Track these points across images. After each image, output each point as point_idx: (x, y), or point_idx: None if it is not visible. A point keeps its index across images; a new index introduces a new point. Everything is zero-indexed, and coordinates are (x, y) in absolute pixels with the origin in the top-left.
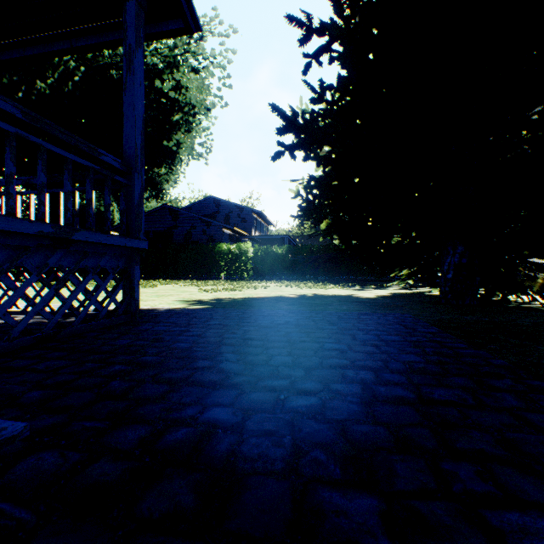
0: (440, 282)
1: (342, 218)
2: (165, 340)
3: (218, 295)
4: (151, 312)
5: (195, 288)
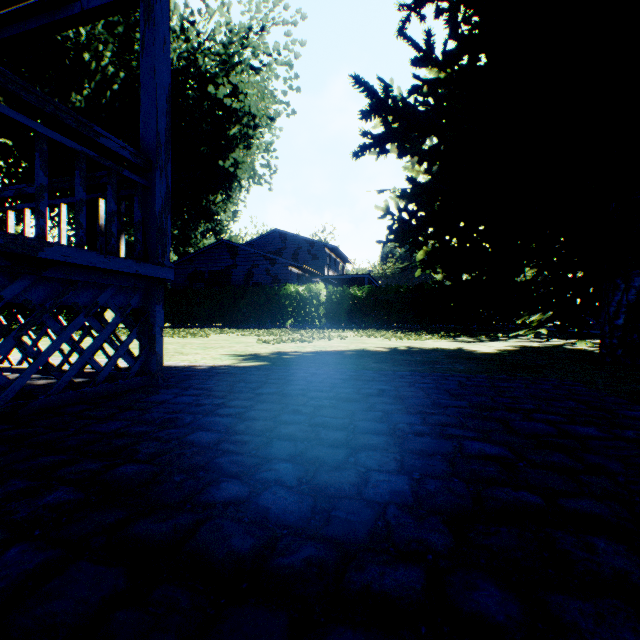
0: (603, 331)
1: (449, 243)
2: (181, 424)
3: (280, 347)
4: (185, 371)
5: (253, 338)
